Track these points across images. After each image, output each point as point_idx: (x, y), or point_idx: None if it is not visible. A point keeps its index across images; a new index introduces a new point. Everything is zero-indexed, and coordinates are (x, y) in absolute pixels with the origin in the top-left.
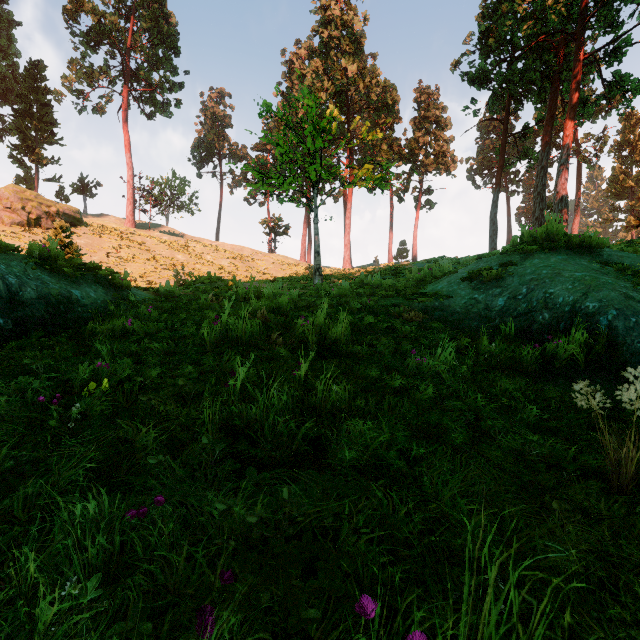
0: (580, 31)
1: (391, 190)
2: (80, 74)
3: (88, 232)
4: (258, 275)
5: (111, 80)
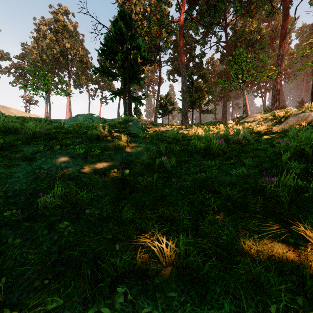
0: None
1: (89, 94)
2: None
3: None
4: None
5: None
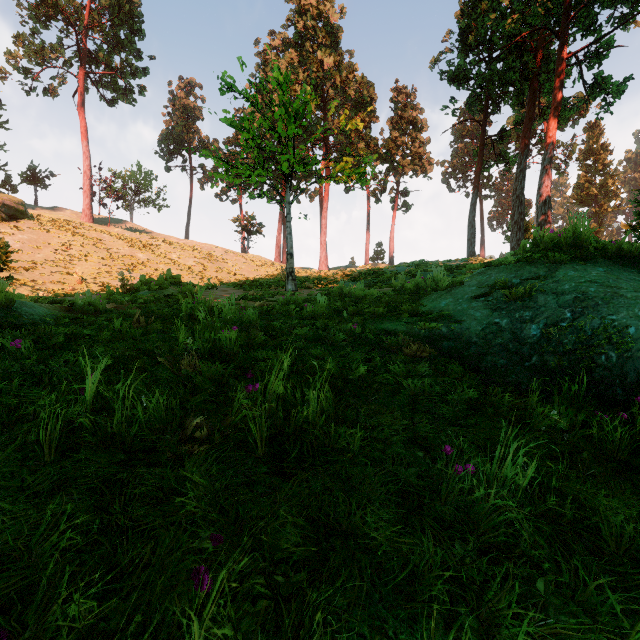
0: (564, 29)
1: (368, 190)
2: (28, 51)
3: (33, 226)
4: (229, 276)
5: (66, 61)
